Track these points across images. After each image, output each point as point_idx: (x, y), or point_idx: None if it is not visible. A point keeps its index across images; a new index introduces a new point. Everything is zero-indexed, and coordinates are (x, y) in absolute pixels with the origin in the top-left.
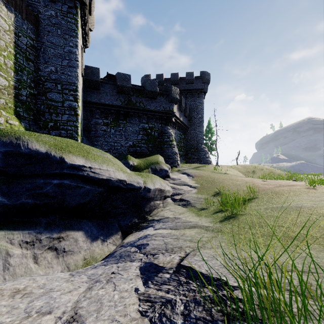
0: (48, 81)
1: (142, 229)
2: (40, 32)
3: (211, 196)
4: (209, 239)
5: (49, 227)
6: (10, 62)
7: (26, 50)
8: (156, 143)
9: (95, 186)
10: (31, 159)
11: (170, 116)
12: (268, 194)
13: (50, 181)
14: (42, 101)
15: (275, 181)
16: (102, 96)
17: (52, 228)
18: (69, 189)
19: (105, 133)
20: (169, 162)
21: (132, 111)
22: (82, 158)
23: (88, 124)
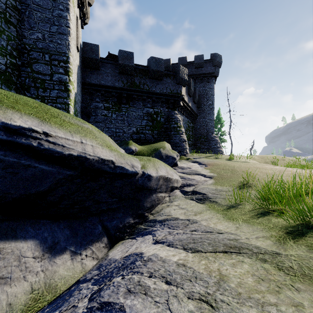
0: (34, 50)
1: (136, 235)
2: None
3: (236, 188)
4: None
5: None
6: None
7: (6, 11)
8: (162, 129)
9: (59, 166)
10: None
11: (178, 100)
12: None
13: None
14: (27, 73)
15: None
16: (102, 77)
17: None
18: (0, 168)
19: (105, 119)
20: (176, 150)
21: (136, 93)
22: (34, 119)
23: (87, 107)
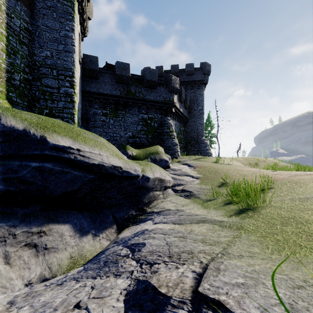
0: (43, 66)
1: (139, 222)
2: (35, 15)
3: (216, 187)
4: (229, 239)
5: (27, 219)
6: (1, 44)
7: (20, 33)
8: (156, 133)
9: (85, 172)
10: (4, 136)
11: (170, 107)
12: (285, 183)
13: (28, 164)
14: (37, 87)
15: (286, 171)
16: (100, 86)
17: (31, 220)
18: (51, 174)
19: (103, 124)
20: (169, 153)
21: (132, 101)
22: (69, 139)
23: (87, 114)
